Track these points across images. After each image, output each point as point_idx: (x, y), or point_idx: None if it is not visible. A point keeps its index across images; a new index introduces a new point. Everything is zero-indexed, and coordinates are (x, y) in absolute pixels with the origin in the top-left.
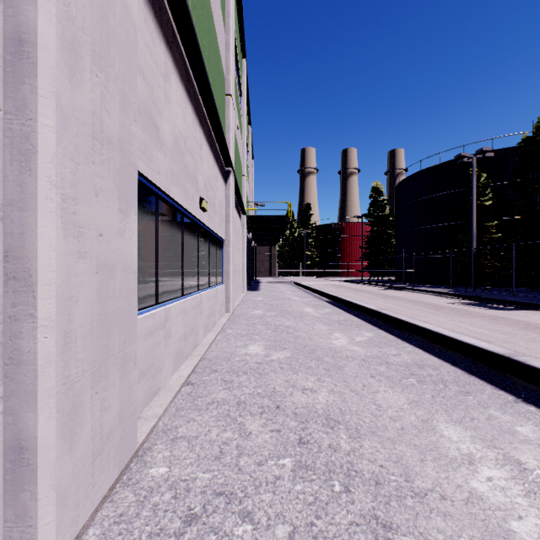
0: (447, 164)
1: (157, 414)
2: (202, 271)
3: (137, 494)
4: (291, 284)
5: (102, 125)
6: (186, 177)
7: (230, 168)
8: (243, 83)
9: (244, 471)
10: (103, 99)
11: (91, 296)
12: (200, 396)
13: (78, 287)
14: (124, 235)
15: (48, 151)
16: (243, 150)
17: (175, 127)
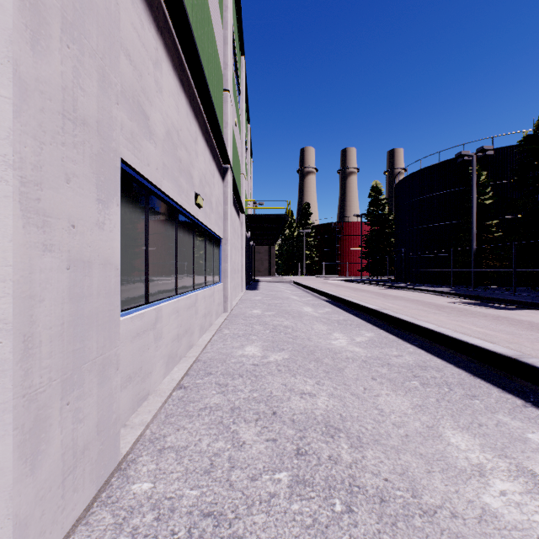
0: (447, 162)
1: (144, 422)
2: (197, 269)
3: (116, 514)
4: (290, 284)
5: (75, 103)
6: (179, 171)
7: (228, 165)
8: (241, 80)
9: (235, 487)
10: (76, 74)
11: (61, 295)
12: (192, 402)
13: (44, 284)
14: (103, 228)
15: (2, 125)
16: (241, 148)
17: (167, 118)
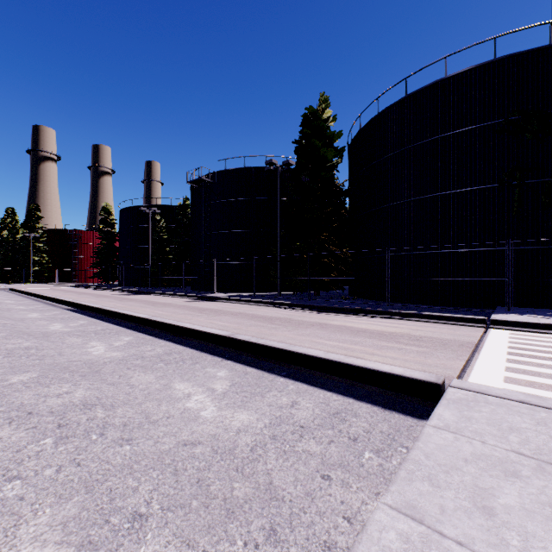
0: (148, 207)
1: None
2: None
3: None
4: (6, 291)
5: None
6: None
7: None
8: None
9: None
10: None
11: None
12: None
13: None
14: None
15: None
16: None
17: None
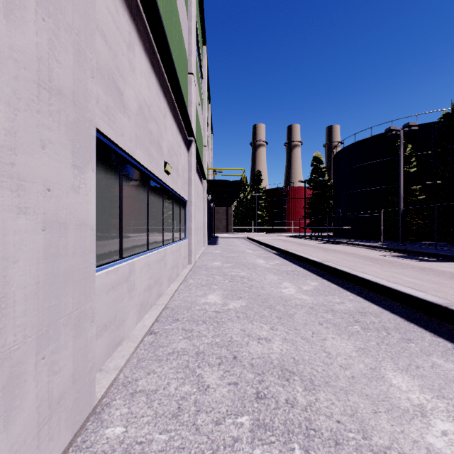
0: (378, 136)
1: (118, 366)
2: (166, 228)
3: None
4: (245, 239)
5: (50, 73)
6: (150, 142)
7: (192, 138)
8: (204, 66)
9: (201, 431)
10: (52, 46)
11: (36, 255)
12: (161, 346)
13: (18, 245)
14: (79, 191)
15: None
16: (204, 124)
17: (139, 95)
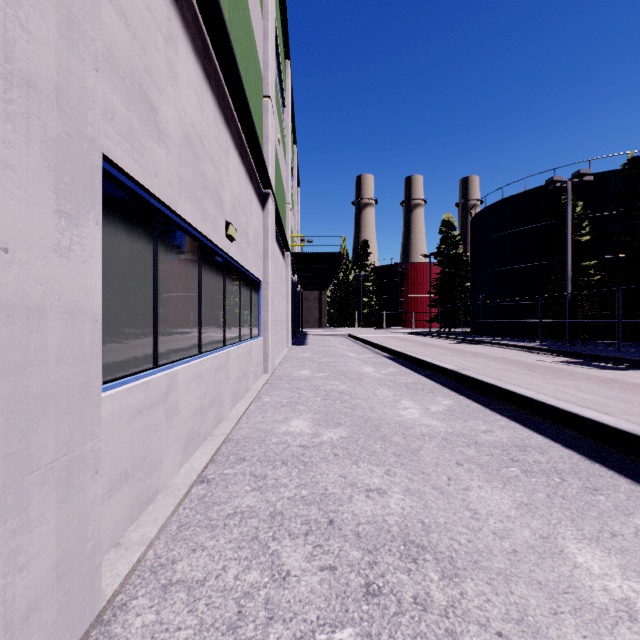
0: (534, 191)
1: (146, 538)
2: (229, 320)
3: None
4: (345, 337)
5: (9, 47)
6: (203, 190)
7: (269, 190)
8: (286, 89)
9: None
10: None
11: None
12: (217, 503)
13: None
14: (69, 257)
15: None
16: (286, 172)
17: (184, 117)
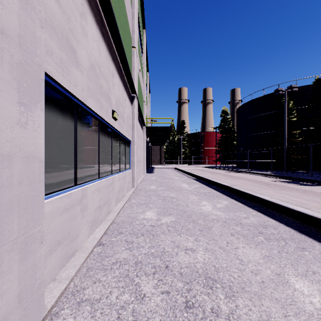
0: (268, 95)
1: (69, 276)
2: (114, 161)
3: None
4: (173, 169)
5: None
6: (100, 94)
7: (135, 94)
8: (143, 44)
9: None
10: None
11: None
12: (107, 256)
13: None
14: (26, 127)
15: None
16: (143, 86)
17: (91, 55)
